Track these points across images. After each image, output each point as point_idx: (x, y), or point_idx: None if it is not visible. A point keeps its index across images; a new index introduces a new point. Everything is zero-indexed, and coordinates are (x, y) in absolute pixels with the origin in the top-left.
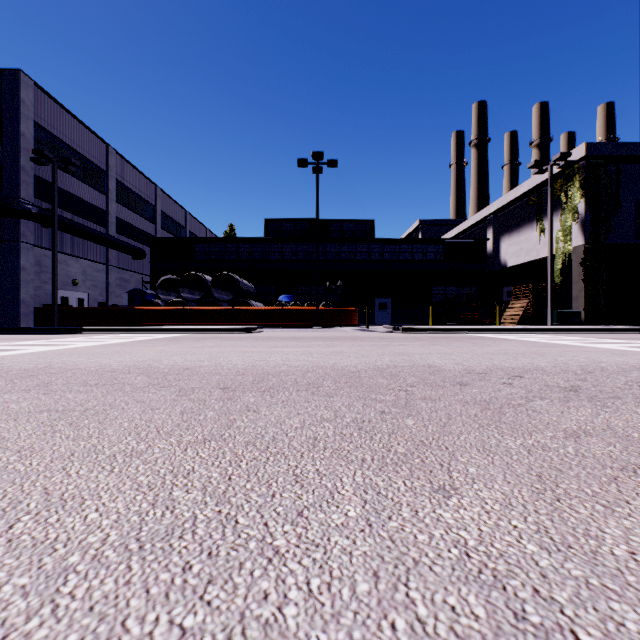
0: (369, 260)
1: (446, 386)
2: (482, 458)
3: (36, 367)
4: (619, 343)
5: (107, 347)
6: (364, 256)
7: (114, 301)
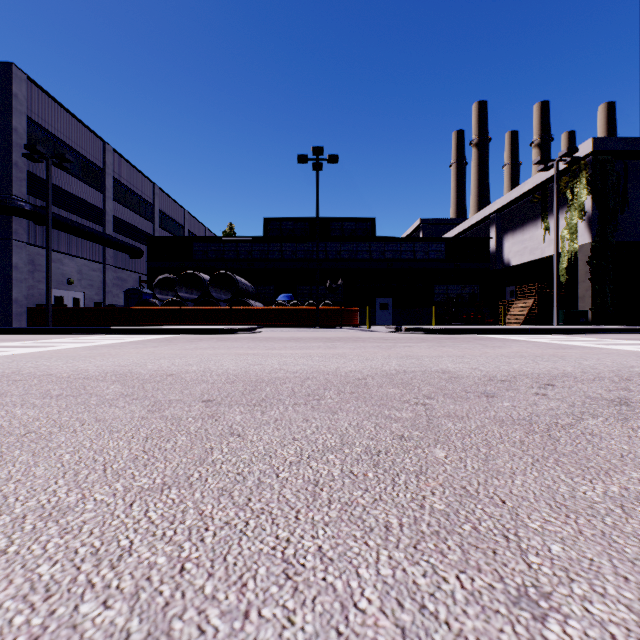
0: (370, 259)
1: (470, 398)
2: (561, 522)
3: (2, 373)
4: (637, 344)
5: (93, 349)
6: (365, 255)
7: (111, 301)
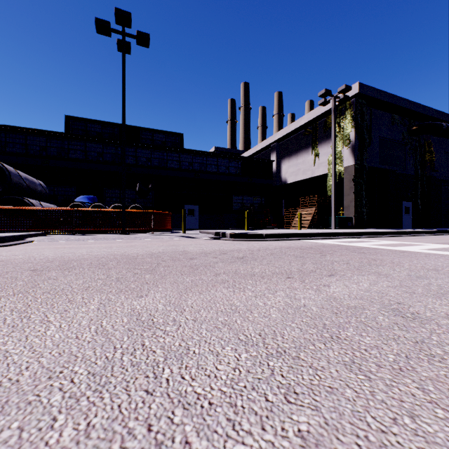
0: (180, 168)
1: None
2: None
3: None
4: None
5: None
6: (175, 164)
7: None
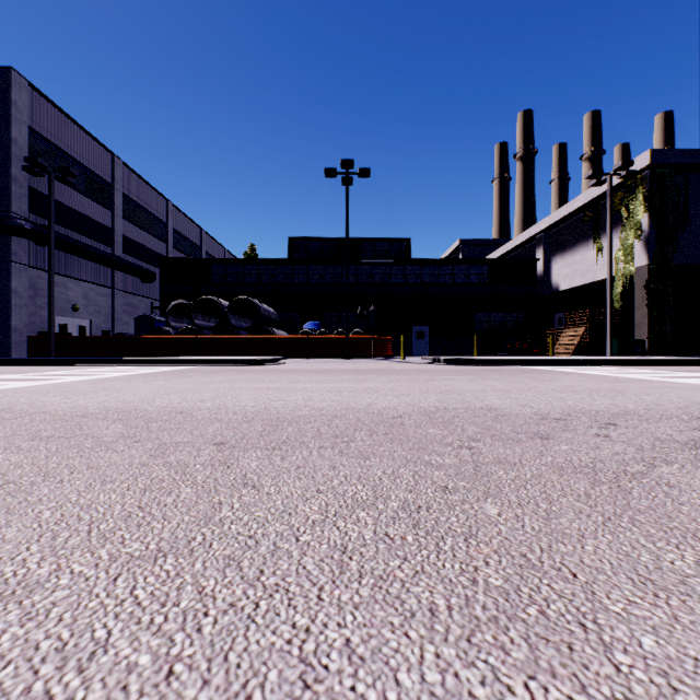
0: (405, 283)
1: (522, 440)
2: (650, 604)
3: None
4: None
5: (97, 382)
6: (399, 279)
7: (120, 329)
